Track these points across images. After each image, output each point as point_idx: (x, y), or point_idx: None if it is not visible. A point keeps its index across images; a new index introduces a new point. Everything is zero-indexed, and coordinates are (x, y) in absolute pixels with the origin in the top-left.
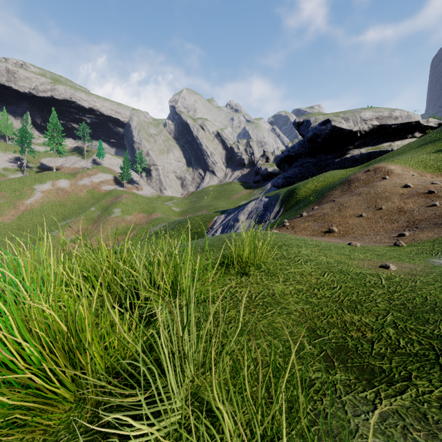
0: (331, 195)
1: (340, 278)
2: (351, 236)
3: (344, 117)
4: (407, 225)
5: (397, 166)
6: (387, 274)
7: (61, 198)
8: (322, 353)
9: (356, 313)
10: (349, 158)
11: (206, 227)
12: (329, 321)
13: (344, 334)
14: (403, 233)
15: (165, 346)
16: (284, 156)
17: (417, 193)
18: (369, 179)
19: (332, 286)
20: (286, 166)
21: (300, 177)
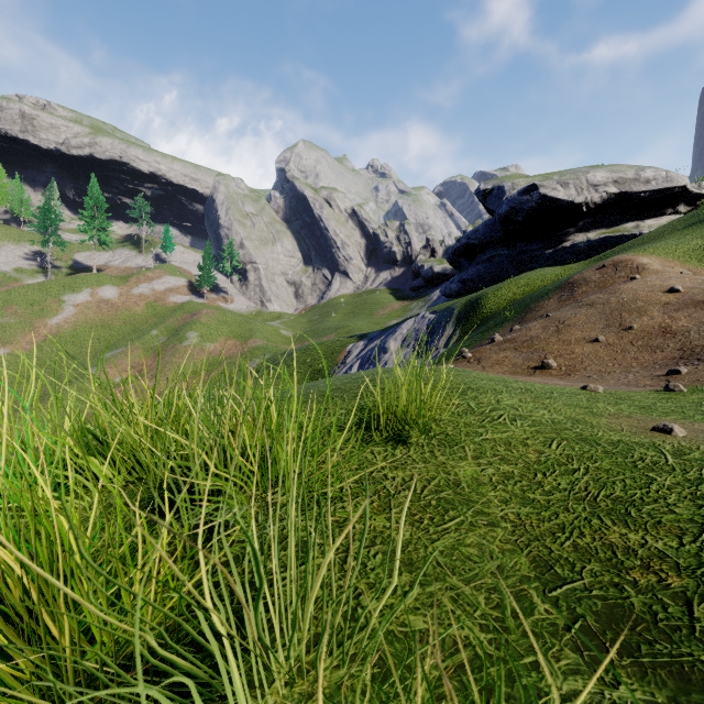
0: (541, 307)
1: (582, 452)
2: (581, 375)
3: (560, 180)
4: (681, 355)
5: (653, 259)
6: (672, 444)
7: (105, 316)
8: (575, 625)
9: (630, 526)
10: (569, 248)
11: (334, 361)
12: (576, 544)
13: (616, 577)
14: (677, 368)
15: (219, 622)
16: (460, 246)
17: (693, 302)
18: (606, 281)
19: (570, 468)
20: (464, 262)
21: (487, 280)
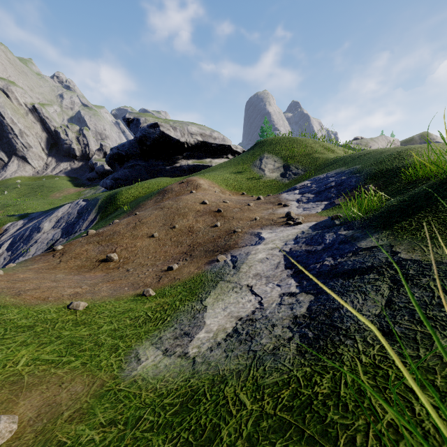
0: (144, 205)
1: None
2: (125, 268)
3: (172, 125)
4: (187, 251)
5: (206, 181)
6: None
7: None
8: None
9: None
10: (179, 167)
11: None
12: None
13: None
14: (172, 266)
15: None
16: (113, 153)
17: (209, 211)
18: (181, 192)
19: None
20: (117, 165)
21: (131, 180)
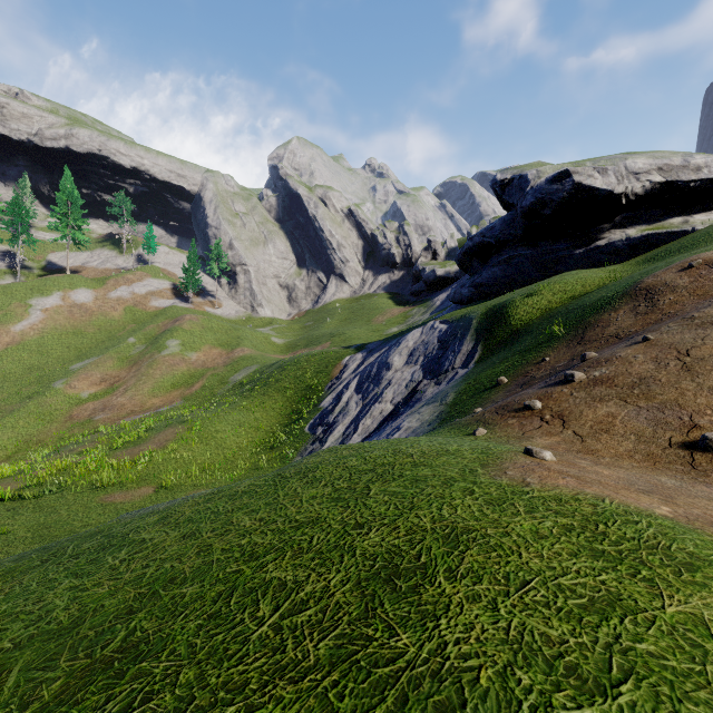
0: (606, 321)
1: None
2: None
3: (597, 165)
4: None
5: None
6: None
7: (78, 321)
8: None
9: None
10: (604, 247)
11: (328, 376)
12: None
13: None
14: None
15: None
16: (473, 245)
17: None
18: (706, 286)
19: None
20: (476, 263)
21: (504, 285)
